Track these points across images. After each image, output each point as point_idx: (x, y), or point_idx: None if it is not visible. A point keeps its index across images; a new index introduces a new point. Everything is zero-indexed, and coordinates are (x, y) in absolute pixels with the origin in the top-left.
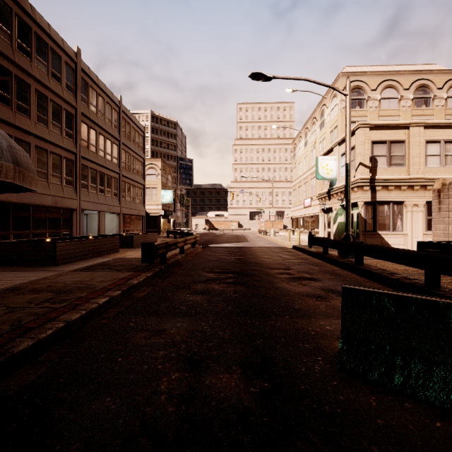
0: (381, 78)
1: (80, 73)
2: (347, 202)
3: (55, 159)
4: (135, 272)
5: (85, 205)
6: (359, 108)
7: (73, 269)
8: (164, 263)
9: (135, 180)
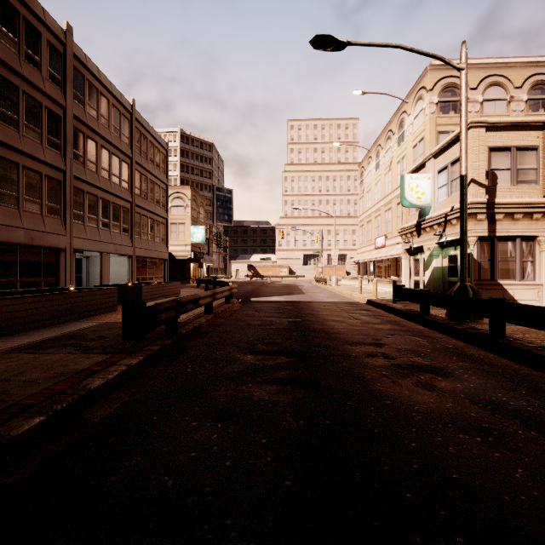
0: (483, 72)
1: (71, 60)
2: (462, 235)
3: (31, 177)
4: (113, 356)
5: (79, 243)
6: (453, 113)
7: (11, 347)
8: (174, 333)
9: (155, 212)
